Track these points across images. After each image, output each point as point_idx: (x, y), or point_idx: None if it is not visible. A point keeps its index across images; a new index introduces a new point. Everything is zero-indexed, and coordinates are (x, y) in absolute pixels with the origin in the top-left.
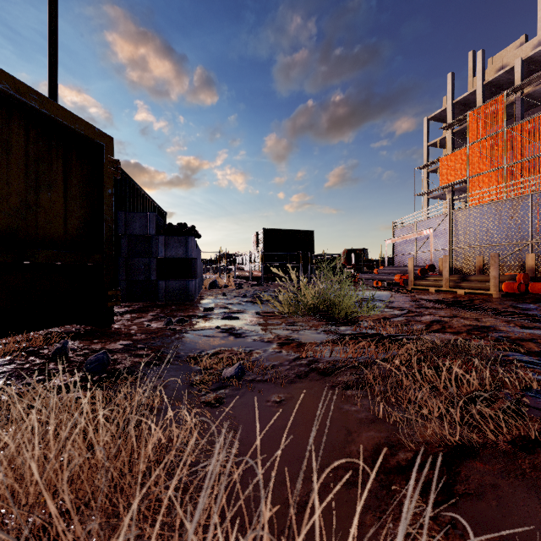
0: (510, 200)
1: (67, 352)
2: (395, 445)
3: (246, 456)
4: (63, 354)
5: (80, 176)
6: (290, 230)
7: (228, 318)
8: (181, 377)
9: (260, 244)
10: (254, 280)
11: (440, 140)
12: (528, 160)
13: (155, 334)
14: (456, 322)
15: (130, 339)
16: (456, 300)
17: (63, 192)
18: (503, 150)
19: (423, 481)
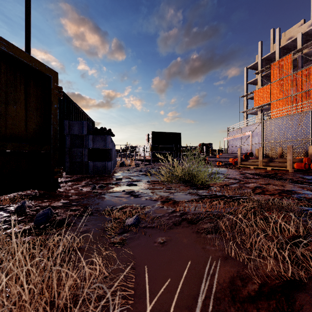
0: (298, 114)
1: (25, 209)
2: (244, 278)
3: (140, 287)
4: (22, 210)
5: (36, 96)
6: (167, 132)
7: (130, 185)
8: (99, 224)
9: (150, 141)
10: (146, 161)
11: (254, 80)
12: (305, 91)
13: (84, 195)
14: (270, 187)
15: (68, 199)
16: (267, 173)
17: (24, 106)
18: (291, 86)
19: (269, 310)
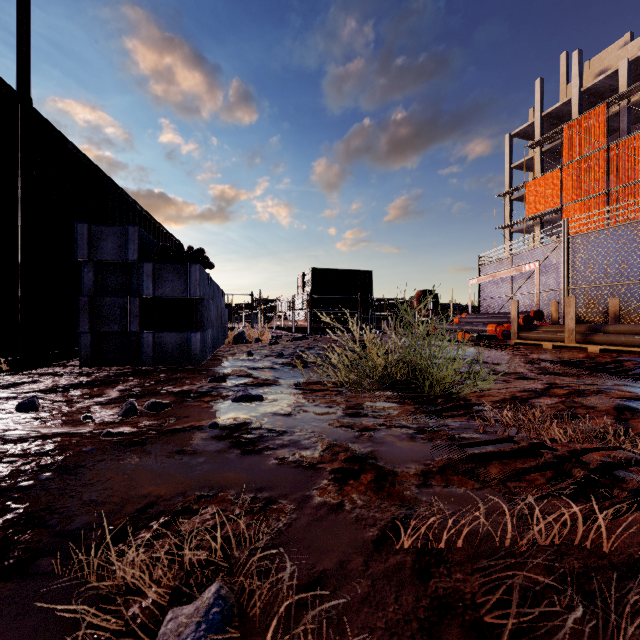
0: None
1: None
2: None
3: None
4: None
5: None
6: (343, 270)
7: (244, 398)
8: None
9: (307, 287)
10: (299, 331)
11: (526, 161)
12: (637, 183)
13: (55, 454)
14: None
15: None
16: (594, 362)
17: None
18: (605, 171)
19: None
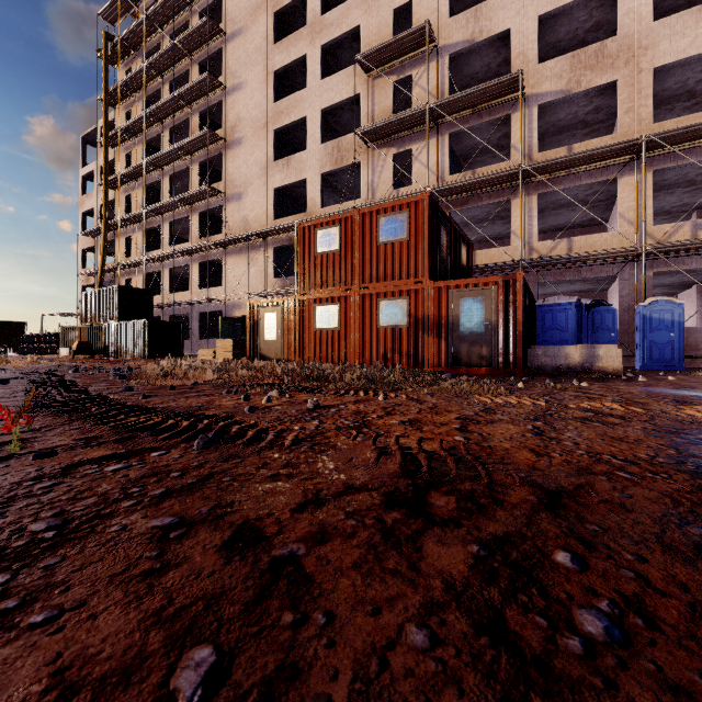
0: None
1: None
2: None
3: None
4: None
5: None
6: (2, 321)
7: None
8: None
9: None
10: None
11: None
12: None
13: None
14: None
15: None
16: None
17: None
18: None
19: None
